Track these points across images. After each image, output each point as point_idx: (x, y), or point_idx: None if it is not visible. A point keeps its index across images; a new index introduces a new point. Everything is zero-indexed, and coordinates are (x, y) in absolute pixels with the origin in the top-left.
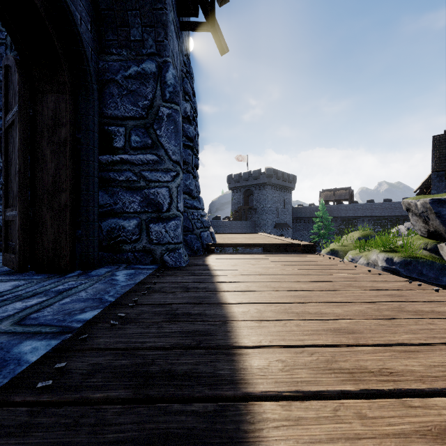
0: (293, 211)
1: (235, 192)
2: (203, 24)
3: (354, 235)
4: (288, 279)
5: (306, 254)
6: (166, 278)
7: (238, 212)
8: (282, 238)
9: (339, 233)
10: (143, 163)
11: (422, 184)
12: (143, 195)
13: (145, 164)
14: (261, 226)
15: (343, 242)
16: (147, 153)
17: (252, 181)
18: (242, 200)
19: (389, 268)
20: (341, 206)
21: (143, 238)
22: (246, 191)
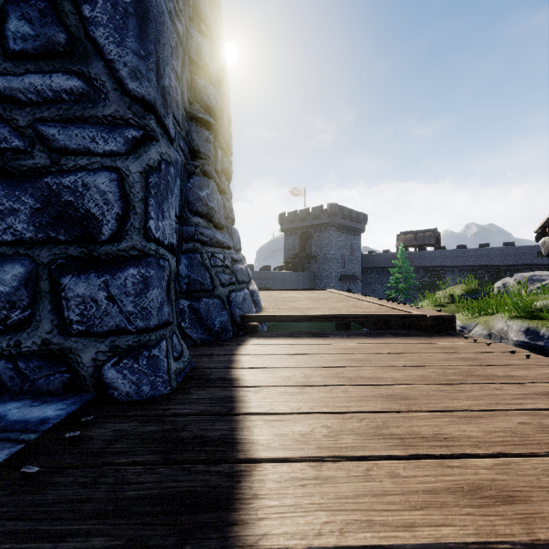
0: (362, 259)
1: (289, 235)
2: None
3: (454, 291)
4: (543, 503)
5: (443, 338)
6: (47, 495)
7: (293, 261)
8: (375, 300)
9: (422, 287)
10: (41, 99)
11: (546, 221)
12: (43, 192)
13: (49, 101)
14: (323, 279)
15: (440, 300)
16: (53, 71)
17: (311, 221)
18: (298, 245)
19: (531, 344)
20: (425, 253)
21: (43, 318)
22: (303, 233)
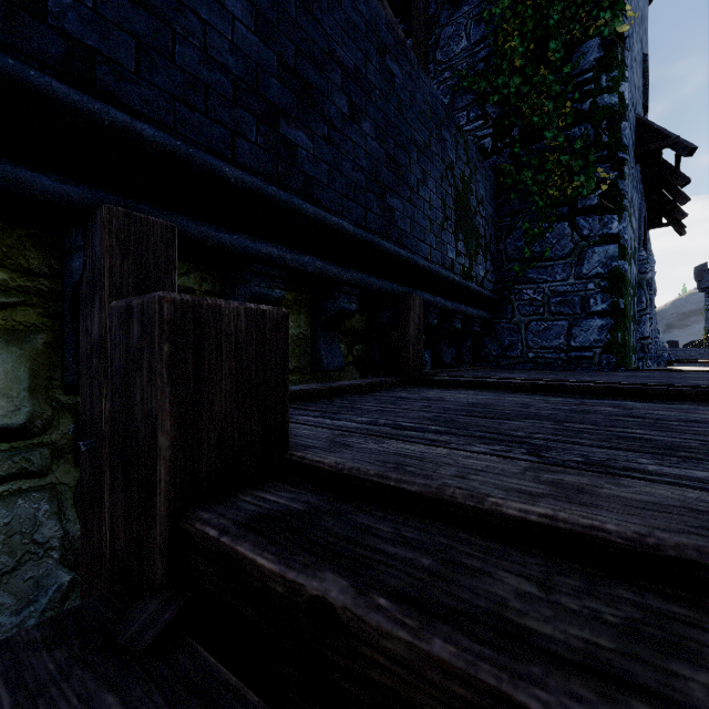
0: None
1: None
2: (664, 224)
3: None
4: None
5: None
6: None
7: None
8: None
9: None
10: None
11: None
12: None
13: None
14: None
15: None
16: None
17: None
18: None
19: None
20: None
21: None
22: None
